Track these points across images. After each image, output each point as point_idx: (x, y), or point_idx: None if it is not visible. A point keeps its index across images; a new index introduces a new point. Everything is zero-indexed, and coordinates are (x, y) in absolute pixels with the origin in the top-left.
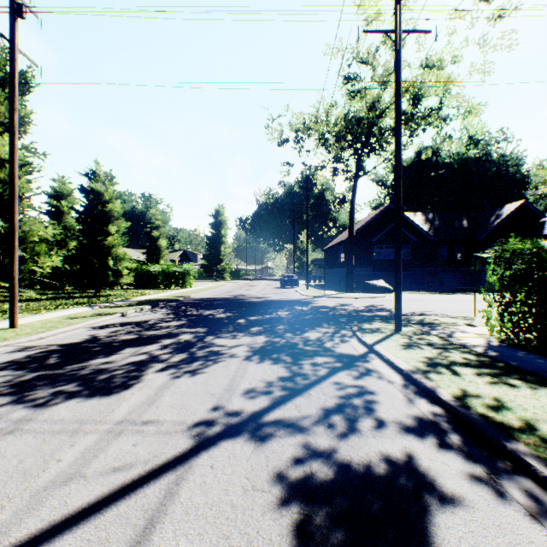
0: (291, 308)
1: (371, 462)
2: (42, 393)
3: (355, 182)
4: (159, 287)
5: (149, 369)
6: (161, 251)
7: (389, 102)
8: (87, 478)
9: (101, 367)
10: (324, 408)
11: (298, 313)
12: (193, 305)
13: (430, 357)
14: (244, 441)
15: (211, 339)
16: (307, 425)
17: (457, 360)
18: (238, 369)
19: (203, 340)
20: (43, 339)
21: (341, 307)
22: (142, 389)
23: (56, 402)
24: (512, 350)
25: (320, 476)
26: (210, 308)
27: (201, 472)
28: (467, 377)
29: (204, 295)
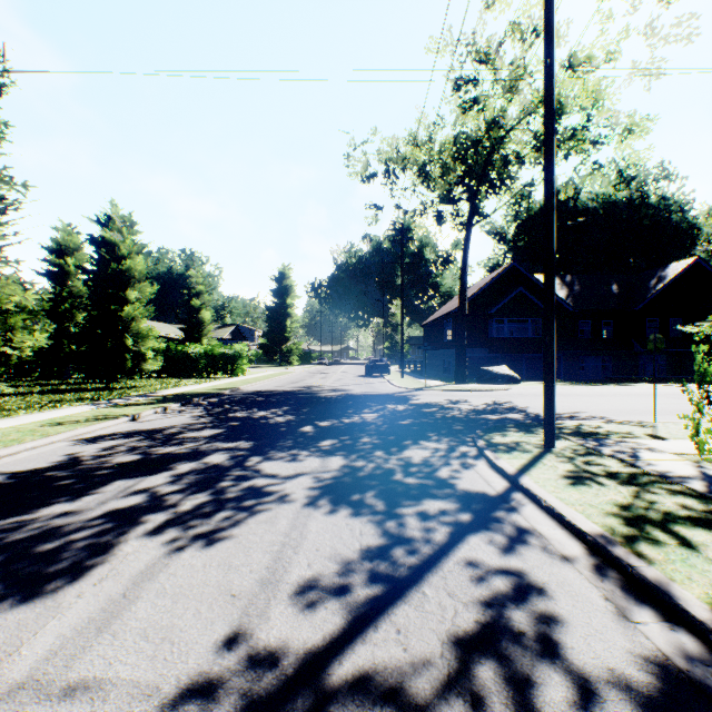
0: (381, 406)
1: None
2: None
3: (468, 231)
4: (200, 375)
5: (133, 529)
6: (203, 326)
7: (517, 116)
8: None
9: (51, 525)
10: (455, 637)
11: (392, 415)
12: (241, 402)
13: (623, 504)
14: None
15: (256, 463)
16: (425, 698)
17: (673, 510)
18: (291, 529)
19: (243, 465)
20: None
21: (452, 405)
22: (102, 581)
23: None
24: None
25: None
26: (264, 408)
27: None
28: (711, 553)
29: (260, 386)
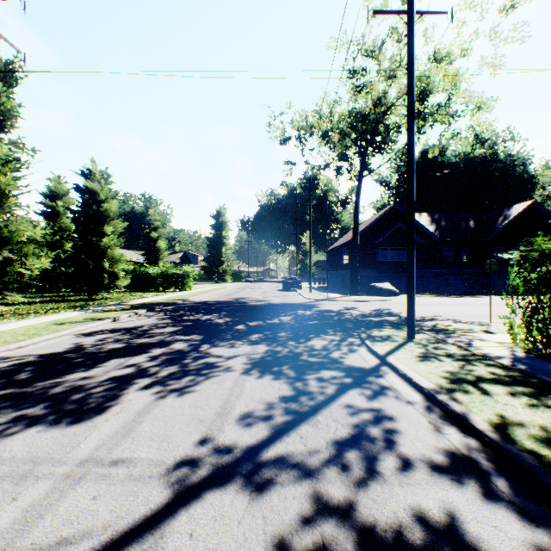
0: (294, 312)
1: (402, 527)
2: None
3: (359, 181)
4: (158, 290)
5: (131, 386)
6: (160, 253)
7: (395, 97)
8: None
9: (77, 384)
10: (335, 440)
11: (301, 318)
12: (191, 309)
13: (452, 372)
14: (236, 492)
15: (206, 349)
16: (315, 466)
17: (484, 375)
18: (233, 386)
19: (198, 350)
20: (22, 348)
21: (346, 311)
22: (119, 413)
23: (13, 433)
24: (542, 363)
25: None
26: (208, 313)
27: (175, 545)
28: (500, 398)
29: (204, 298)
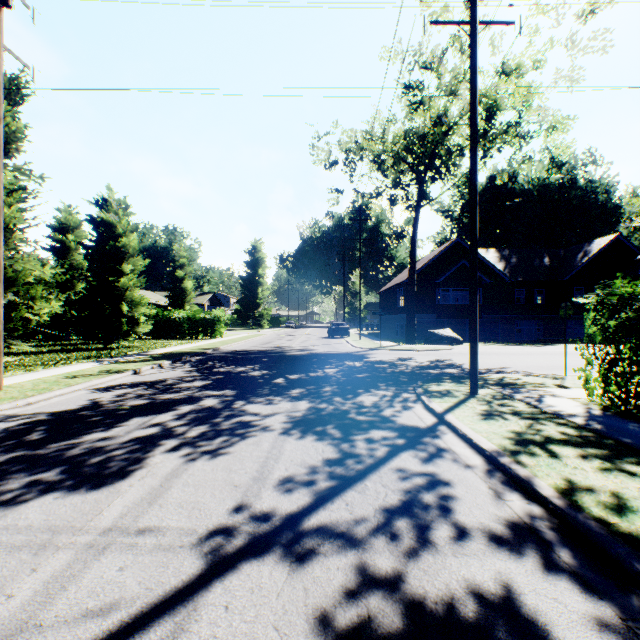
0: (341, 363)
1: (454, 600)
2: (11, 484)
3: (416, 212)
4: (184, 337)
5: (157, 448)
6: (186, 294)
7: (458, 115)
8: (44, 628)
9: (96, 446)
10: (384, 507)
11: (349, 370)
12: (222, 360)
13: (518, 432)
14: (275, 562)
15: (241, 405)
16: (362, 535)
17: (553, 435)
18: (271, 448)
19: (231, 407)
20: (31, 405)
21: (401, 362)
22: (144, 478)
23: (27, 499)
24: (620, 422)
25: (382, 625)
26: (243, 364)
27: (210, 617)
28: (570, 461)
29: (237, 347)
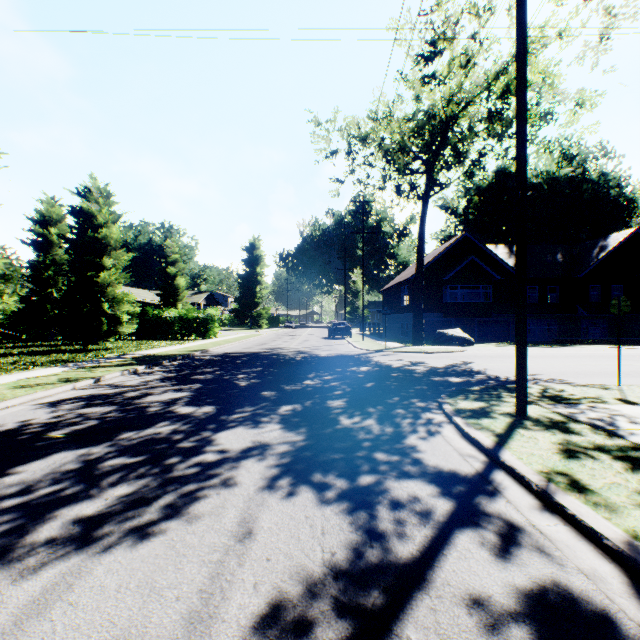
0: (344, 368)
1: None
2: None
3: (425, 202)
4: (175, 337)
5: (48, 526)
6: (179, 292)
7: (473, 91)
8: None
9: None
10: None
11: (354, 377)
12: (209, 364)
13: (629, 489)
14: None
15: (211, 432)
16: None
17: None
18: (238, 525)
19: (197, 434)
20: None
21: (413, 367)
22: None
23: None
24: None
25: None
26: (230, 369)
27: None
28: None
29: (229, 348)
